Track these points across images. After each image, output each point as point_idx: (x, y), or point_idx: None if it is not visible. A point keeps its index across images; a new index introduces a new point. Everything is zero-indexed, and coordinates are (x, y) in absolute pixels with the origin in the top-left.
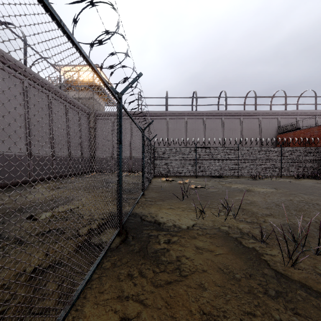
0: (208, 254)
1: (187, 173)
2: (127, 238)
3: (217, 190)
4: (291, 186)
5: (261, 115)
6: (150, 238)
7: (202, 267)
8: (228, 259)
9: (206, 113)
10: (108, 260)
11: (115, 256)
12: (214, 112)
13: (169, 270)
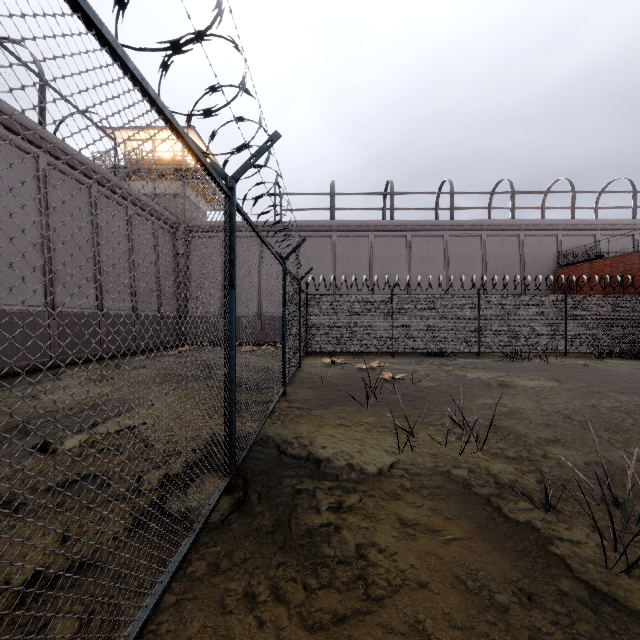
0: (429, 540)
1: (375, 347)
2: (246, 498)
3: (437, 385)
4: (590, 376)
5: (524, 228)
6: (298, 499)
7: (417, 575)
8: (475, 552)
9: (412, 224)
10: (200, 554)
11: (218, 543)
12: (429, 223)
13: (342, 583)
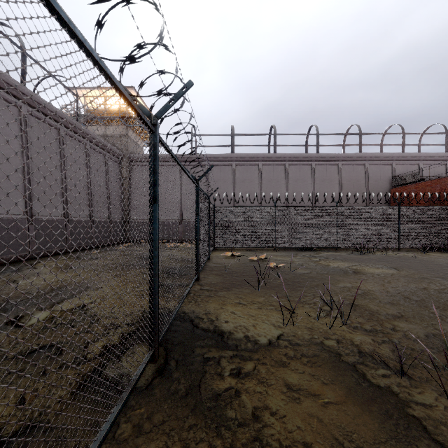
0: (311, 403)
1: (263, 244)
2: (166, 365)
3: (309, 272)
4: (419, 265)
5: (368, 159)
6: (207, 366)
7: (303, 437)
8: (348, 414)
9: (289, 156)
10: (127, 417)
11: (142, 407)
12: (301, 156)
13: (241, 444)
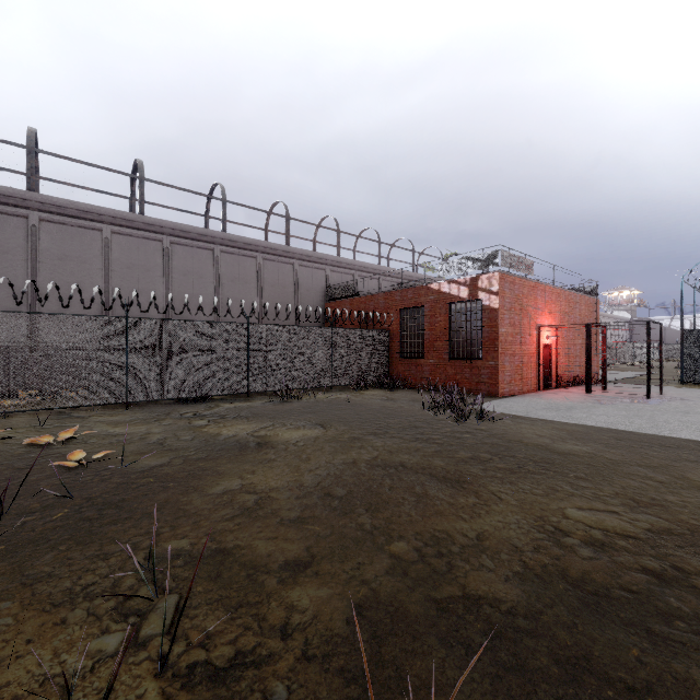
0: None
1: (96, 397)
2: None
3: (168, 461)
4: (351, 414)
5: (298, 258)
6: None
7: None
8: None
9: (172, 227)
10: None
11: None
12: (196, 231)
13: None
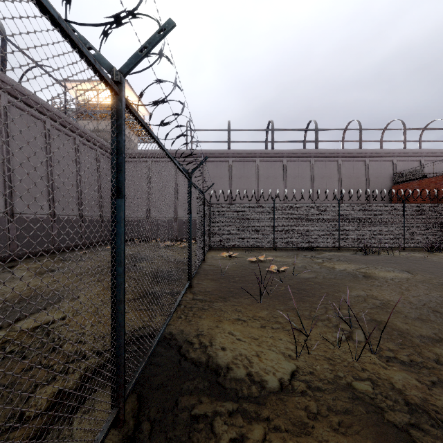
0: None
1: (261, 243)
2: (136, 432)
3: (314, 276)
4: (432, 268)
5: (369, 156)
6: (194, 435)
7: None
8: None
9: (287, 152)
10: None
11: None
12: (300, 152)
13: None
